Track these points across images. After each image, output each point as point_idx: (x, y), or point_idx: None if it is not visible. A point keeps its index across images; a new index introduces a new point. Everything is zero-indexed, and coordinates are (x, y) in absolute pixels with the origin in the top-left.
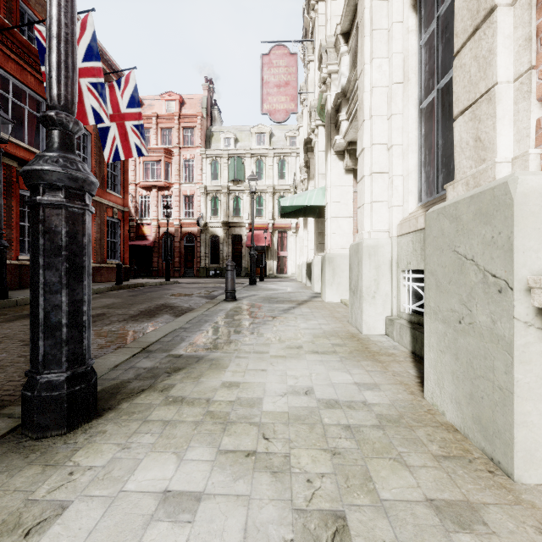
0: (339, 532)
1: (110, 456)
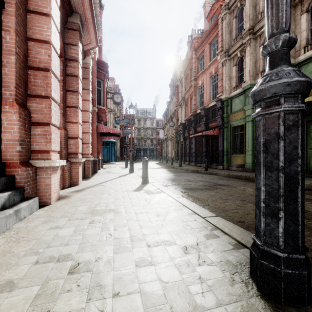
0: (74, 268)
1: (200, 271)
